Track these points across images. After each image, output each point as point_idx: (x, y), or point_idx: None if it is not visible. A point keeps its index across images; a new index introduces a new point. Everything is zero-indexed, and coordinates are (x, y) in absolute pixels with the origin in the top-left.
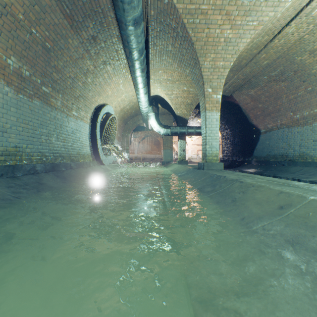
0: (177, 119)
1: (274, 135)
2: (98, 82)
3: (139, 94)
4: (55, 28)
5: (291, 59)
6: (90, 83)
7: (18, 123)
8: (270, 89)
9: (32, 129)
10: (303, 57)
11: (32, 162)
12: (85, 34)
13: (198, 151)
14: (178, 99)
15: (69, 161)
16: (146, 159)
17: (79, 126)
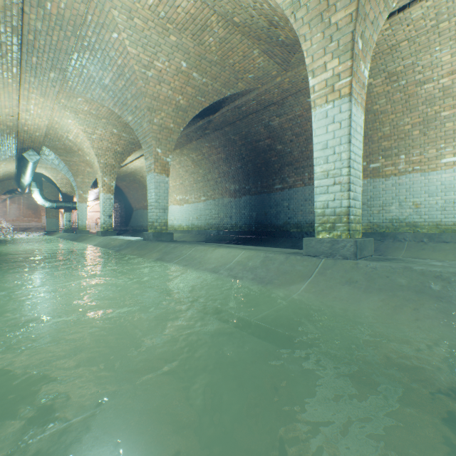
0: (63, 195)
1: (139, 213)
2: None
3: (26, 178)
4: None
5: (135, 176)
6: None
7: None
8: (133, 185)
9: None
10: (139, 177)
11: None
12: None
13: (98, 219)
14: (64, 180)
15: None
16: (14, 229)
17: None
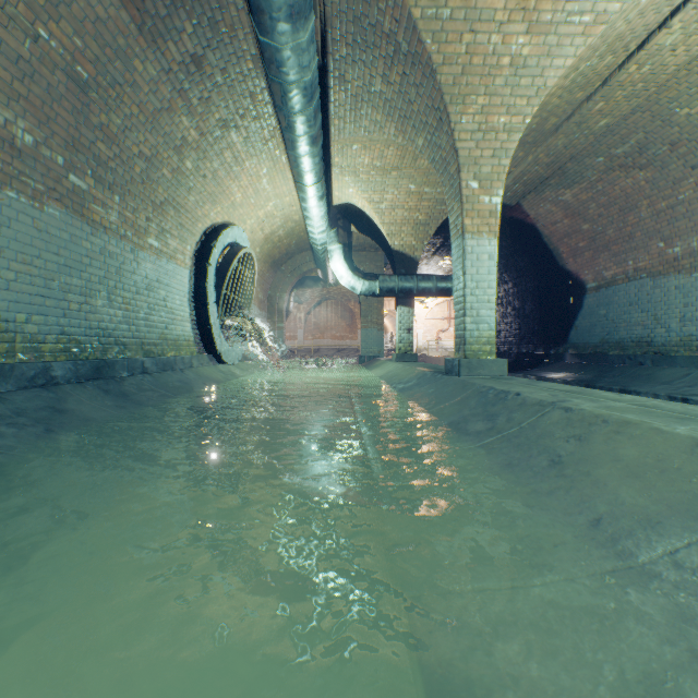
0: (393, 259)
1: (618, 295)
2: (211, 172)
3: (307, 200)
4: (98, 31)
5: (665, 114)
6: (192, 173)
7: (2, 260)
8: (611, 187)
9: (43, 277)
10: (694, 109)
11: (42, 358)
12: (175, 50)
13: (439, 332)
14: (395, 212)
15: (139, 356)
16: (324, 350)
17: (166, 273)
